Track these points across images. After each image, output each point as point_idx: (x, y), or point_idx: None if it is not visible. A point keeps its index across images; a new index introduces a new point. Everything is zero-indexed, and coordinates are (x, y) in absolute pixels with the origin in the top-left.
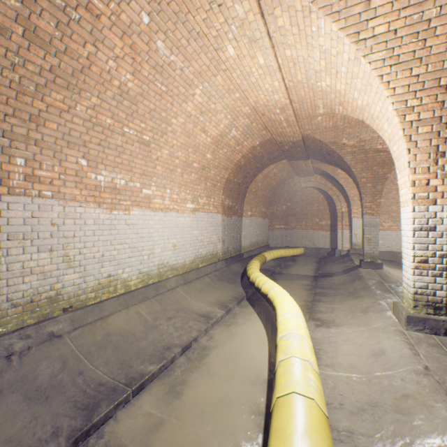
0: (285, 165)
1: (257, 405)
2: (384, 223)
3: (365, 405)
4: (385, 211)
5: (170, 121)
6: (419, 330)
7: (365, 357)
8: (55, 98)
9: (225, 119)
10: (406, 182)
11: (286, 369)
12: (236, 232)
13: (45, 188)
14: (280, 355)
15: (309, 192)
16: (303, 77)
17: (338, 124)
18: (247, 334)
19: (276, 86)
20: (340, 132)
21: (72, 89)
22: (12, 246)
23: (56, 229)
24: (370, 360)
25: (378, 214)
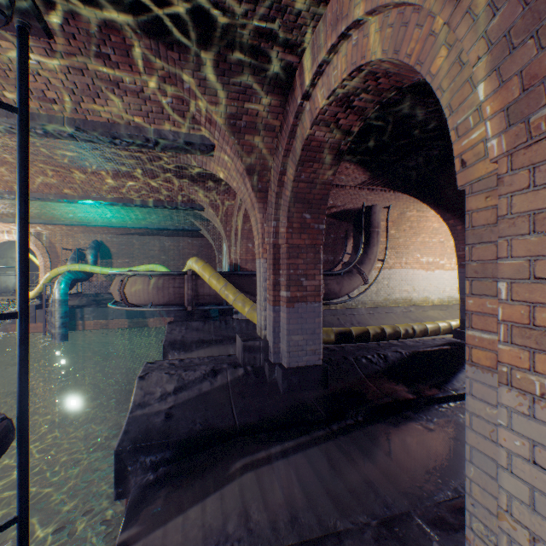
0: None
1: None
2: None
3: None
4: None
5: None
6: None
7: None
8: (412, 239)
9: None
10: None
11: None
12: None
13: (408, 266)
14: None
15: None
16: None
17: None
18: None
19: None
20: None
21: (417, 235)
22: (401, 283)
23: (410, 278)
24: None
25: None
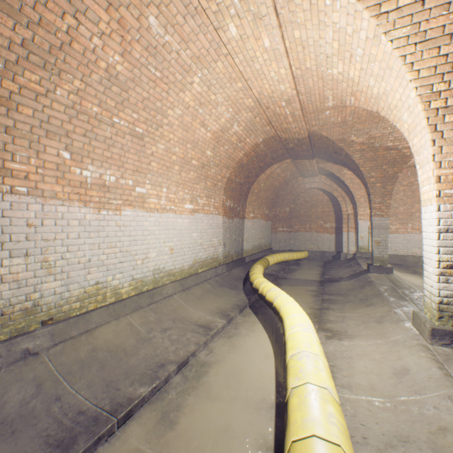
0: (289, 164)
1: (264, 437)
2: (391, 225)
3: (394, 440)
4: (393, 213)
5: (165, 113)
6: (445, 344)
7: (386, 377)
8: (29, 79)
9: (227, 112)
10: (430, 178)
11: (301, 400)
12: (238, 234)
13: (18, 183)
14: (292, 380)
15: (313, 193)
16: (312, 64)
17: (347, 119)
18: (251, 347)
19: (282, 75)
20: (349, 128)
21: (50, 69)
22: None
23: (33, 230)
24: (393, 380)
25: (387, 215)
